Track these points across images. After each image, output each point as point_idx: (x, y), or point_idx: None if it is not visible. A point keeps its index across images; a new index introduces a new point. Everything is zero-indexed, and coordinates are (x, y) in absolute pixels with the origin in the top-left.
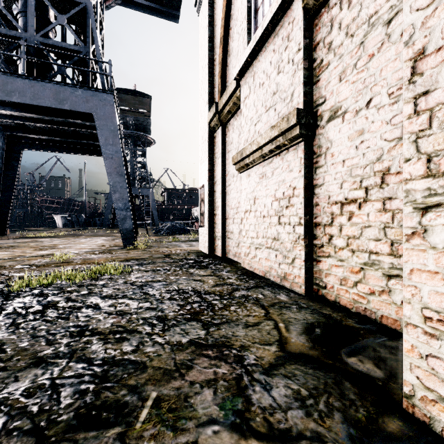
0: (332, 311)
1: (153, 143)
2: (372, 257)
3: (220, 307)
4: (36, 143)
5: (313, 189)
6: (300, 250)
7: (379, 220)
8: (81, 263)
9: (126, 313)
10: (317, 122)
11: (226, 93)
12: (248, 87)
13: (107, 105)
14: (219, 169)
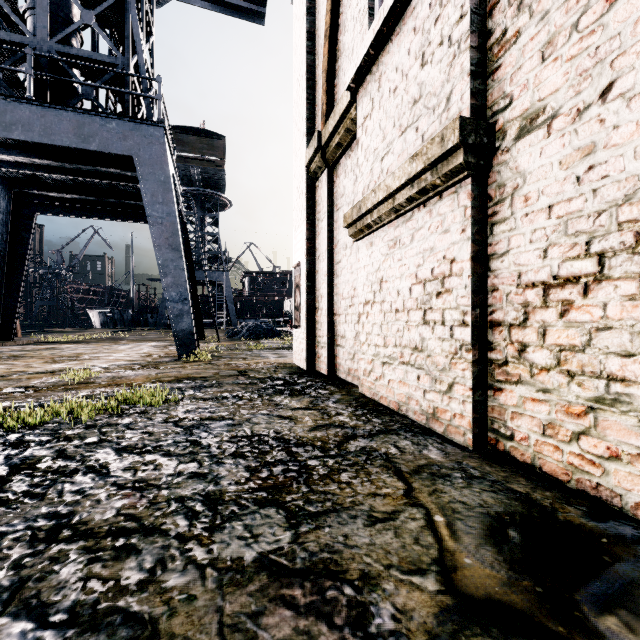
0: (531, 487)
1: (229, 205)
2: (615, 387)
3: (321, 475)
4: (56, 204)
5: (488, 261)
6: (464, 369)
7: (632, 316)
8: (106, 385)
9: (151, 487)
10: (495, 142)
11: (334, 114)
12: (369, 100)
13: (154, 144)
14: (323, 237)
